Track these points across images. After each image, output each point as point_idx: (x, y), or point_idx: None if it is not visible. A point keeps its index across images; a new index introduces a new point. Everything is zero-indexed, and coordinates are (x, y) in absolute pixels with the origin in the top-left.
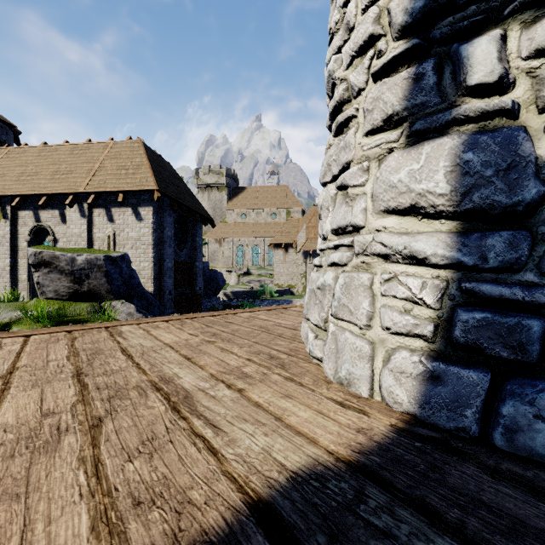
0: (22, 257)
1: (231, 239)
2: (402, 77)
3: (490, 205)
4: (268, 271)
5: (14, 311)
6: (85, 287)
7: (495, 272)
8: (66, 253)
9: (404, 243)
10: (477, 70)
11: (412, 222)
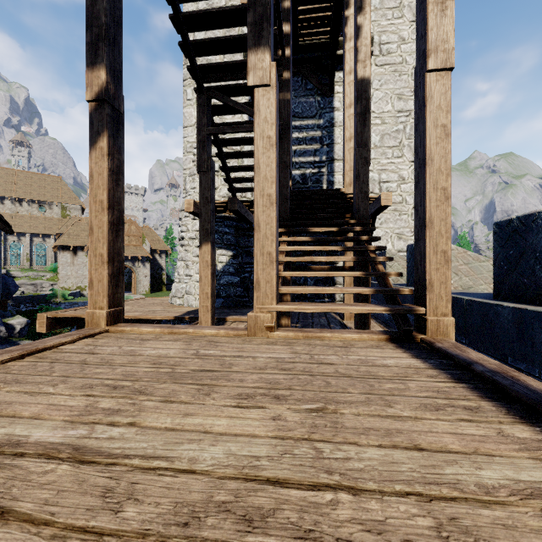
0: None
1: None
2: None
3: None
4: (39, 272)
5: None
6: None
7: None
8: None
9: None
10: None
11: None
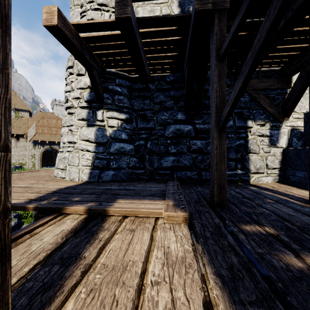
0: None
1: None
2: (86, 111)
3: (100, 142)
4: None
5: None
6: None
7: (101, 153)
8: None
9: (86, 147)
10: (99, 117)
11: (88, 143)
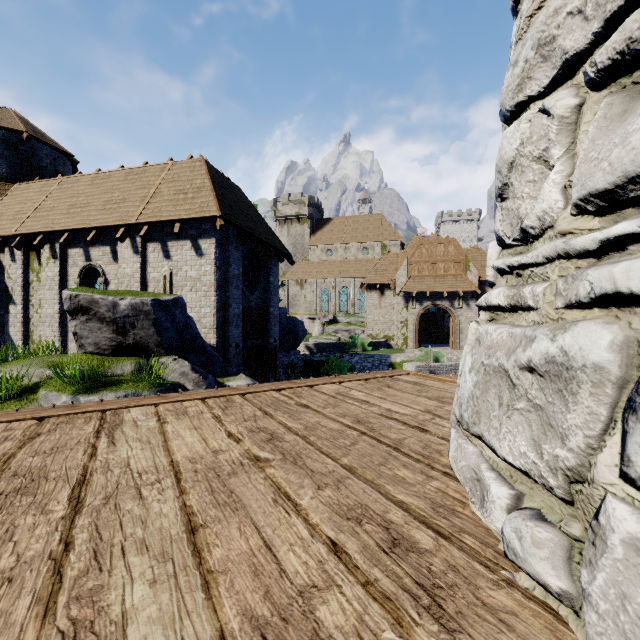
0: None
1: (314, 281)
2: None
3: None
4: (359, 318)
5: (46, 368)
6: (130, 339)
7: None
8: (107, 296)
9: None
10: None
11: None
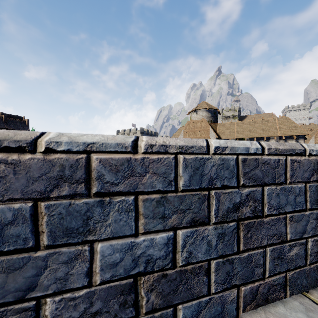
0: None
1: None
2: None
3: None
4: None
5: None
6: None
7: None
8: None
9: None
10: None
11: None
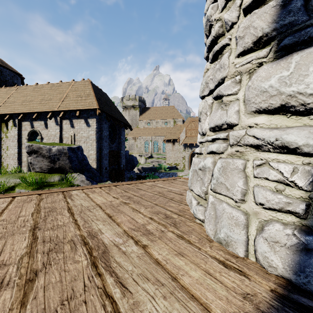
0: (24, 148)
1: (141, 137)
2: (270, 6)
3: None
4: (163, 155)
5: (17, 179)
6: (57, 165)
7: None
8: (46, 145)
9: (276, 136)
10: None
11: (281, 119)
